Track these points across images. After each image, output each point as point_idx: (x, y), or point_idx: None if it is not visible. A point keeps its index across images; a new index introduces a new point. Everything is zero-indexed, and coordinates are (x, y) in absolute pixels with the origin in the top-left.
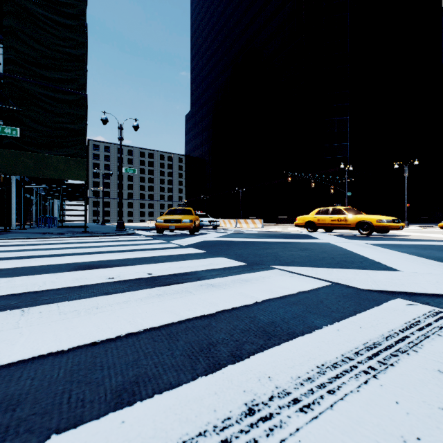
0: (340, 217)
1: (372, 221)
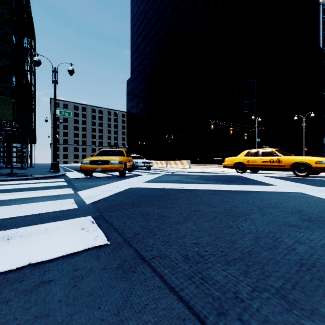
0: (273, 158)
1: (310, 163)
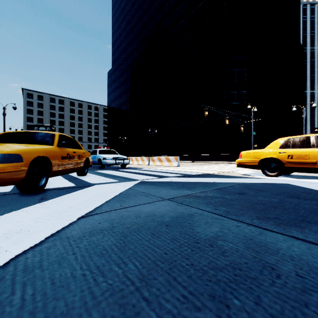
0: None
1: None
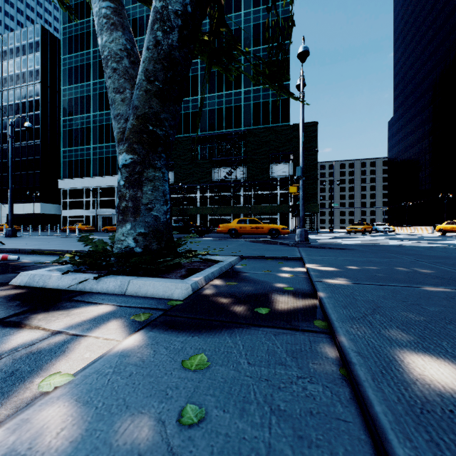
0: (453, 226)
1: None
